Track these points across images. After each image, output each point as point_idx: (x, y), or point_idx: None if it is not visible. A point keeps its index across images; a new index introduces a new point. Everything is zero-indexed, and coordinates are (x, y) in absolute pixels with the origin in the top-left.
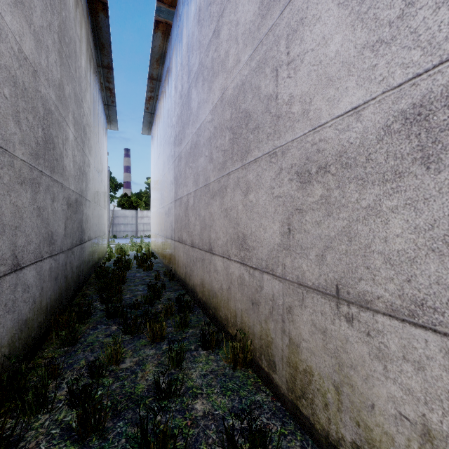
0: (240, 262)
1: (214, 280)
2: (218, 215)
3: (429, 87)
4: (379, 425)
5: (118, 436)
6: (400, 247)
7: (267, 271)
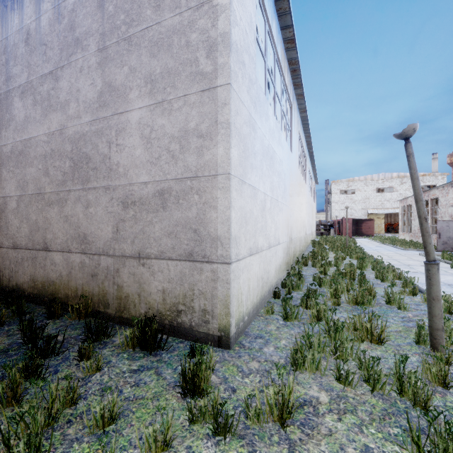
0: (82, 252)
1: (51, 271)
2: (57, 219)
3: (164, 185)
4: (152, 299)
5: (2, 363)
6: (158, 235)
7: (104, 254)
